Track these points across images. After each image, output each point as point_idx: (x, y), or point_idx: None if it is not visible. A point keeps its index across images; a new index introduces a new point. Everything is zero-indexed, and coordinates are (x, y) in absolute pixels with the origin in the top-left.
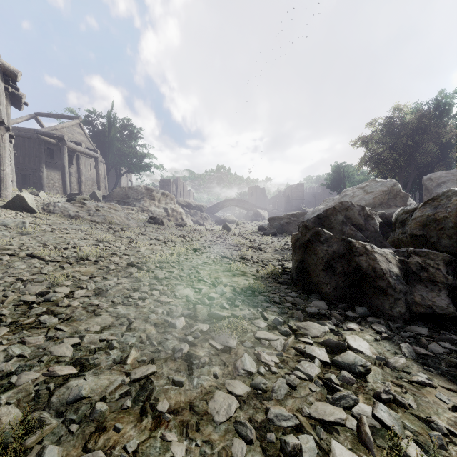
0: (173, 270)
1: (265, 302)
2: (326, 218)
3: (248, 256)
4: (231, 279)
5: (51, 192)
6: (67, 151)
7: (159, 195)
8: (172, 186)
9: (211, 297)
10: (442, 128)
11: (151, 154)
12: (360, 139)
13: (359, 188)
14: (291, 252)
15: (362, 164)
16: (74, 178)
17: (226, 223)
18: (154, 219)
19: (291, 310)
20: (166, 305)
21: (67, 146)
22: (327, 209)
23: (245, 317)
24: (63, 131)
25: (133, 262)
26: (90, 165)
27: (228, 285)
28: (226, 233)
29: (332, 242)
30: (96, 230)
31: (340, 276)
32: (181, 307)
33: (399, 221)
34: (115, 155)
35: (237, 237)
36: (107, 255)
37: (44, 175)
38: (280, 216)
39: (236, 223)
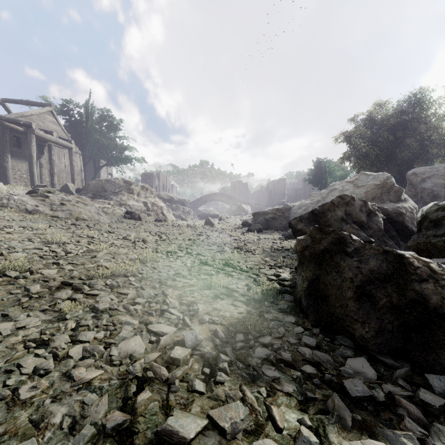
0: (128, 292)
1: (268, 363)
2: (322, 214)
3: (233, 261)
4: (212, 305)
5: (18, 184)
6: (37, 140)
7: (138, 188)
8: (154, 179)
9: (174, 359)
10: (422, 124)
11: (131, 147)
12: (343, 134)
13: (348, 182)
14: (283, 253)
15: (344, 159)
16: (46, 170)
17: (209, 218)
18: (131, 214)
19: (318, 388)
20: (80, 392)
21: (35, 134)
22: (323, 204)
23: (238, 429)
24: (33, 119)
25: (75, 277)
26: (64, 156)
27: (205, 321)
28: (209, 229)
29: (366, 255)
30: (53, 227)
31: (385, 312)
32: (107, 399)
33: (429, 220)
34: (93, 147)
35: (220, 234)
36: (41, 267)
37: (9, 165)
38: (265, 211)
39: (219, 218)
